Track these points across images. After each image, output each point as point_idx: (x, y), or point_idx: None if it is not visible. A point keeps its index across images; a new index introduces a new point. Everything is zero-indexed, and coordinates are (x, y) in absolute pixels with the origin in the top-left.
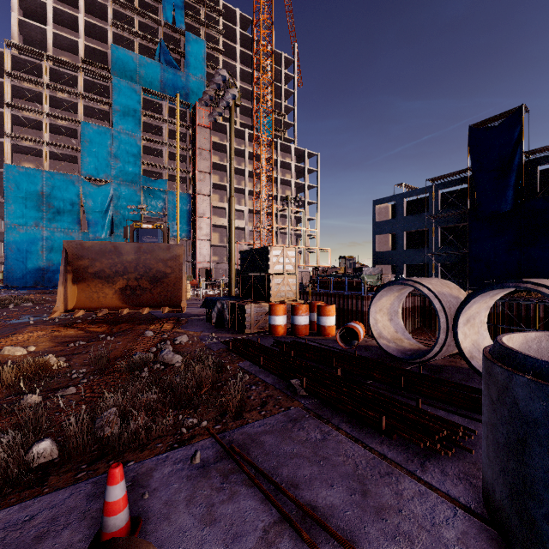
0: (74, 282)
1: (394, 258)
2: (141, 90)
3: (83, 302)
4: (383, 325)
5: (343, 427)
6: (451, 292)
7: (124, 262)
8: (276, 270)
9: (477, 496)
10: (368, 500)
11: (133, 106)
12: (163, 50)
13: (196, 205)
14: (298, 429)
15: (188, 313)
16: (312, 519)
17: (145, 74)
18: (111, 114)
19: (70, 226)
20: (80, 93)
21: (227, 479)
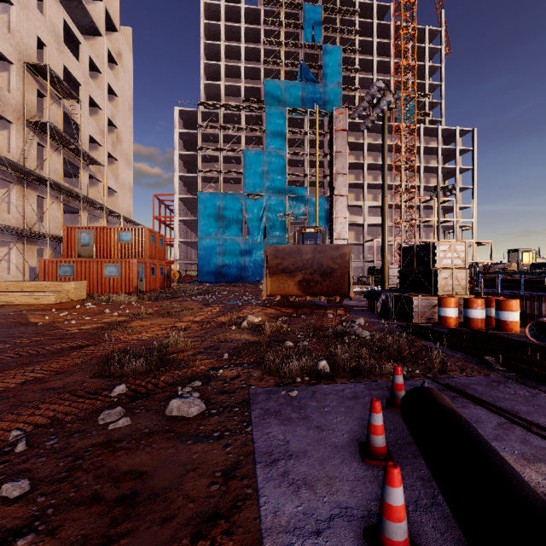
0: (269, 276)
1: None
2: (286, 111)
3: (274, 290)
4: None
5: None
6: None
7: (303, 260)
8: (443, 265)
9: None
10: None
11: (280, 127)
12: (303, 69)
13: (334, 206)
14: (503, 387)
15: (346, 304)
16: (537, 427)
17: (289, 96)
18: (264, 138)
19: (236, 234)
20: (242, 127)
21: (455, 399)
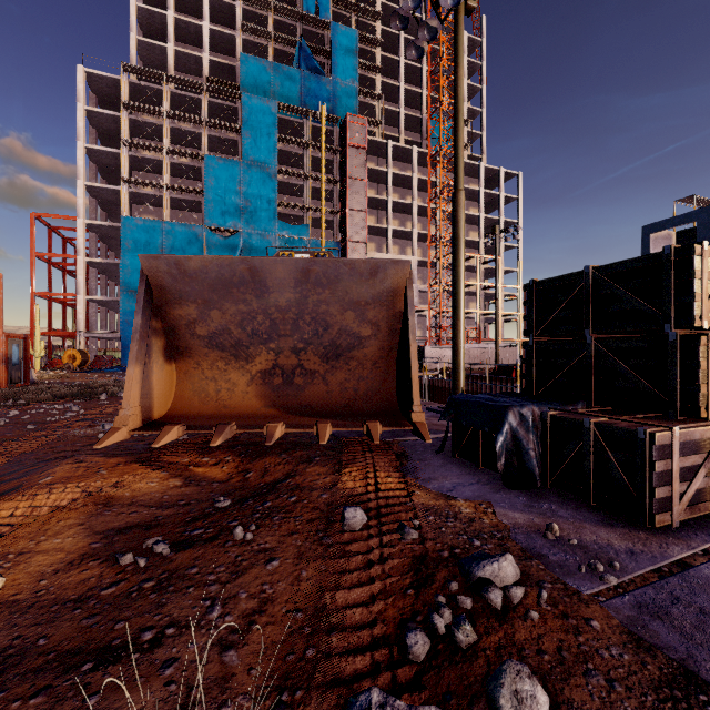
0: (168, 357)
1: None
2: (276, 106)
3: (187, 401)
4: None
5: None
6: None
7: (271, 311)
8: None
9: None
10: None
11: (266, 129)
12: (303, 51)
13: (347, 257)
14: None
15: None
16: None
17: (281, 87)
18: (241, 143)
19: None
20: (204, 119)
21: None
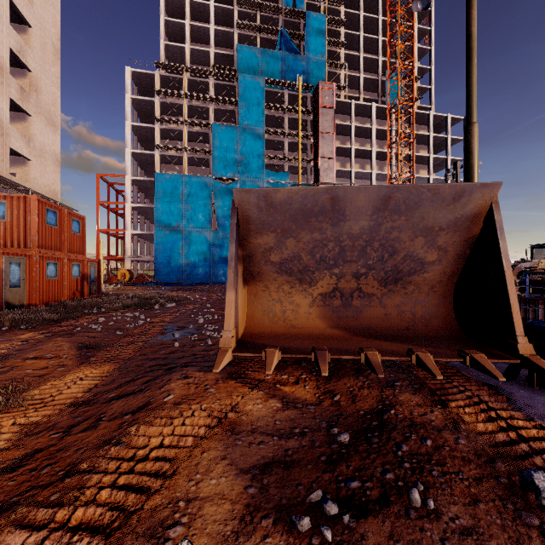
0: (243, 281)
1: None
2: (264, 82)
3: (258, 320)
4: None
5: None
6: None
7: (342, 238)
8: None
9: None
10: None
11: (257, 100)
12: (283, 37)
13: None
14: None
15: None
16: None
17: (266, 66)
18: (237, 112)
19: (204, 225)
20: (211, 96)
21: None
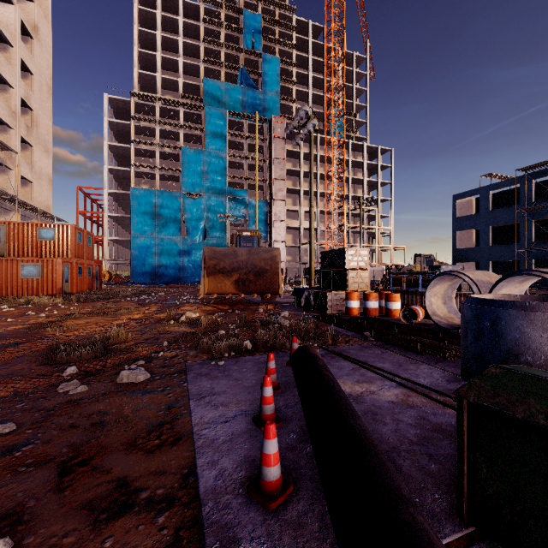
0: (207, 276)
1: (477, 255)
2: (226, 113)
3: (212, 289)
4: (437, 306)
5: (395, 351)
6: (490, 281)
7: (239, 262)
8: (351, 266)
9: (459, 371)
10: (401, 367)
11: (220, 128)
12: (244, 74)
13: (272, 210)
14: (368, 350)
15: (278, 301)
16: (374, 367)
17: (229, 98)
18: (204, 137)
19: (174, 233)
20: (181, 124)
21: (333, 358)
